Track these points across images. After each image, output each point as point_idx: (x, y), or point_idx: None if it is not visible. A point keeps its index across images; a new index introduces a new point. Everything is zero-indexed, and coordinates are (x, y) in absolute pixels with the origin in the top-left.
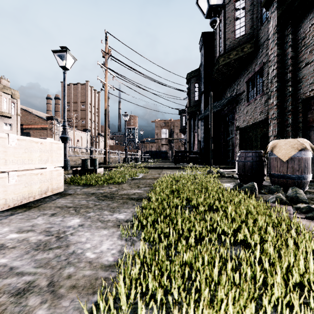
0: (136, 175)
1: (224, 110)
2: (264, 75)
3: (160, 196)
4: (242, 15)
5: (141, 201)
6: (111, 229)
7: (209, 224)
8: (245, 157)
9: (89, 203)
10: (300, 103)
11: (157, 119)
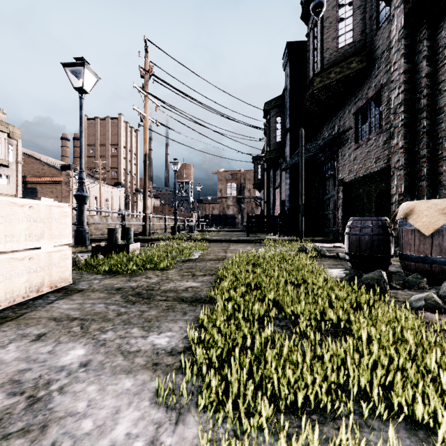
0: (190, 254)
1: (320, 155)
2: (383, 103)
3: (230, 296)
4: (348, 14)
5: (197, 306)
6: (140, 374)
7: (328, 367)
8: (361, 228)
9: (108, 309)
10: (440, 145)
11: (221, 169)
